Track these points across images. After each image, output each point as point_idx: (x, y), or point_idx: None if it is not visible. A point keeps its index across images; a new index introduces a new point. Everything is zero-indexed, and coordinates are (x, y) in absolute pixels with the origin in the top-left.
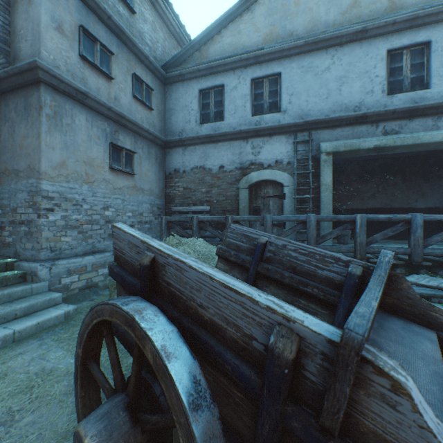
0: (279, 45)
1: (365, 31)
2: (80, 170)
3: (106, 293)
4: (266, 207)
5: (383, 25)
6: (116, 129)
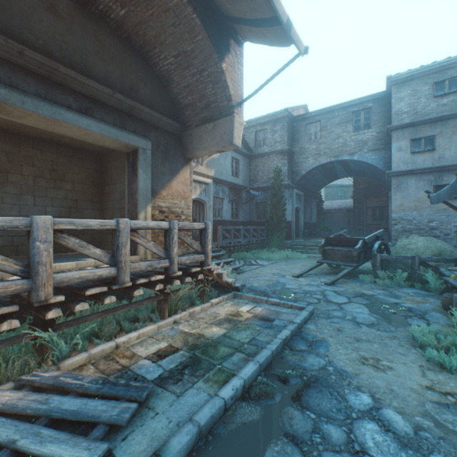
0: None
1: None
2: (410, 205)
3: None
4: None
5: None
6: (439, 175)
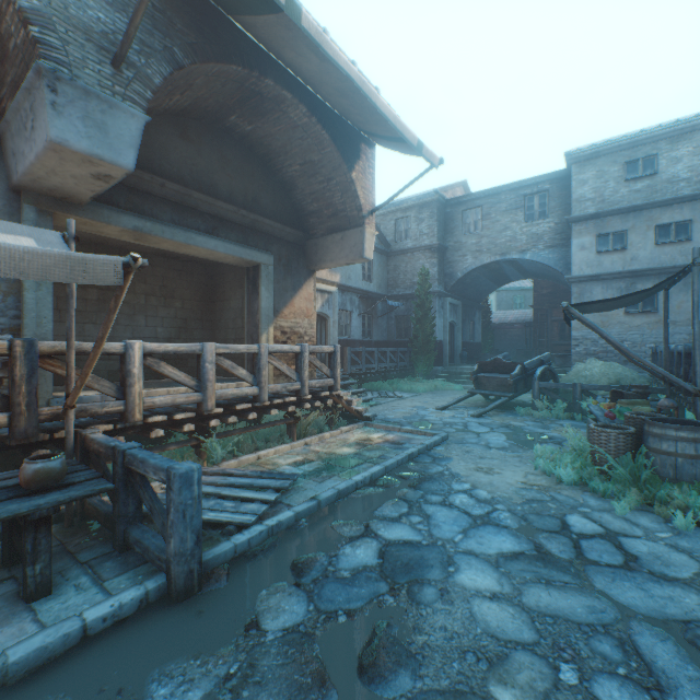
0: None
1: None
2: (596, 321)
3: None
4: None
5: None
6: (632, 282)
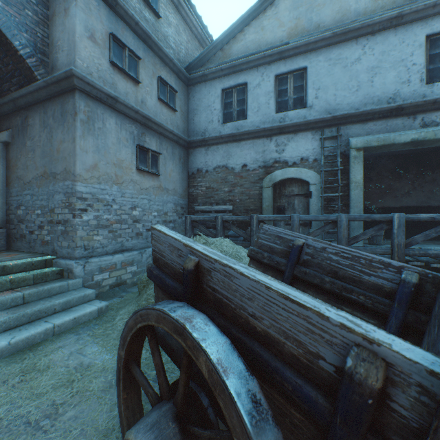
0: (305, 38)
1: (401, 17)
2: (110, 172)
3: (134, 291)
4: (291, 206)
5: (422, 8)
6: (143, 132)
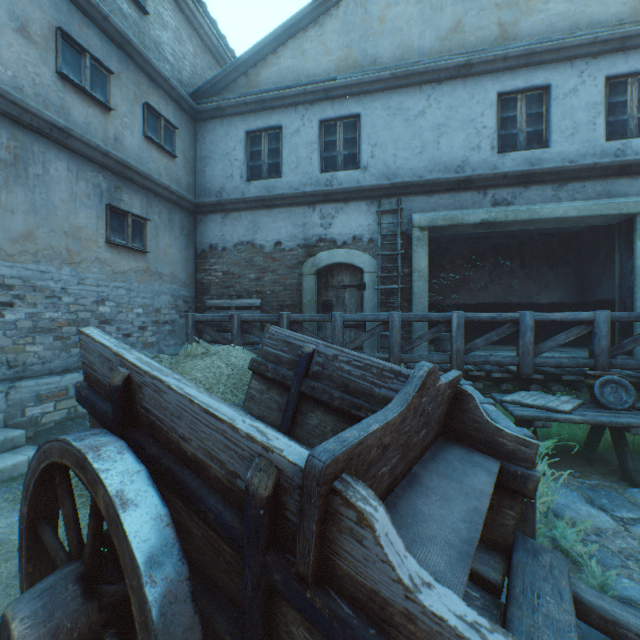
0: (357, 76)
1: (470, 66)
2: (58, 245)
3: None
4: (341, 301)
5: (492, 59)
6: (117, 185)
